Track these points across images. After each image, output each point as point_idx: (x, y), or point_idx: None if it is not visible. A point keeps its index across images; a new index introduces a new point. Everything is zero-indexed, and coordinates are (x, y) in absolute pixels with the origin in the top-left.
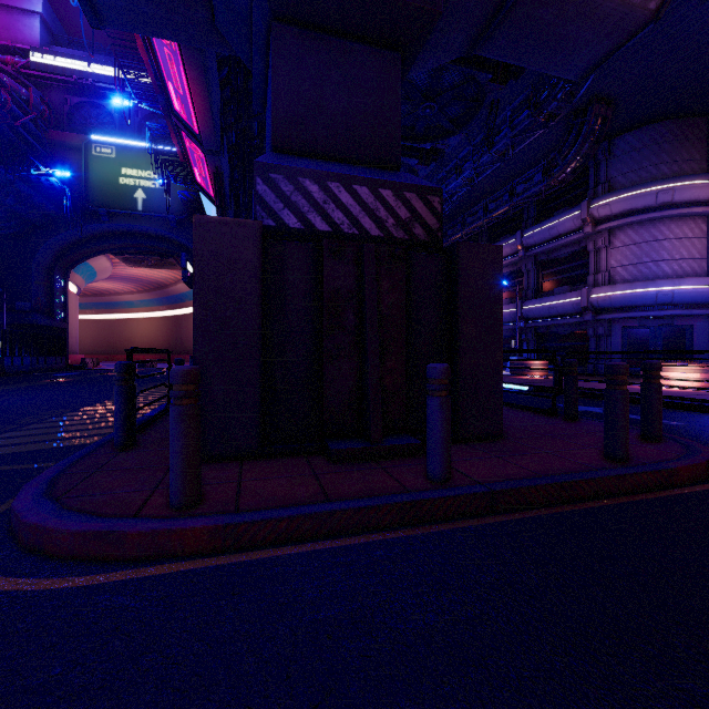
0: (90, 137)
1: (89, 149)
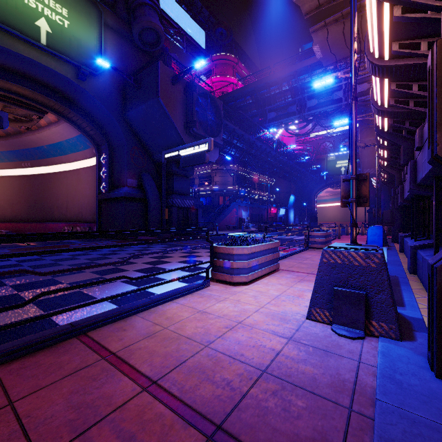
0: (327, 155)
1: (327, 158)
